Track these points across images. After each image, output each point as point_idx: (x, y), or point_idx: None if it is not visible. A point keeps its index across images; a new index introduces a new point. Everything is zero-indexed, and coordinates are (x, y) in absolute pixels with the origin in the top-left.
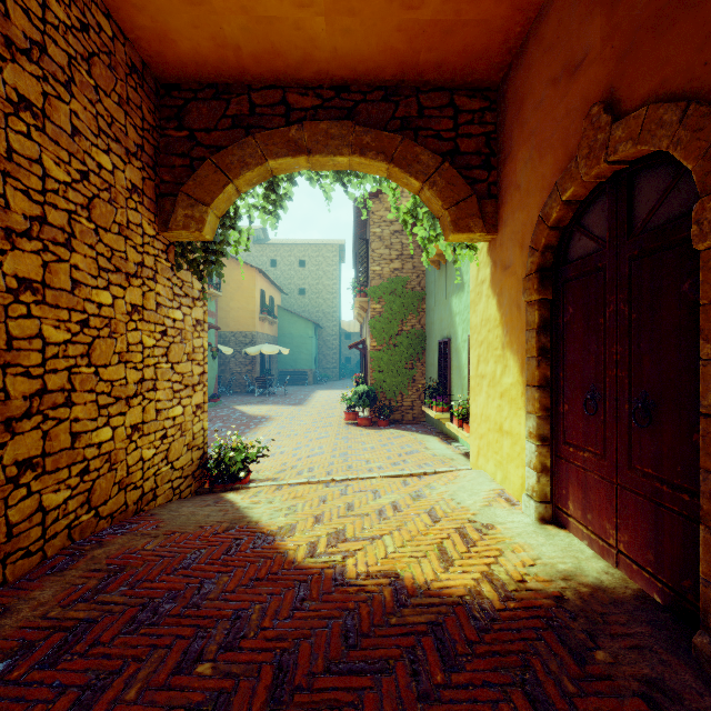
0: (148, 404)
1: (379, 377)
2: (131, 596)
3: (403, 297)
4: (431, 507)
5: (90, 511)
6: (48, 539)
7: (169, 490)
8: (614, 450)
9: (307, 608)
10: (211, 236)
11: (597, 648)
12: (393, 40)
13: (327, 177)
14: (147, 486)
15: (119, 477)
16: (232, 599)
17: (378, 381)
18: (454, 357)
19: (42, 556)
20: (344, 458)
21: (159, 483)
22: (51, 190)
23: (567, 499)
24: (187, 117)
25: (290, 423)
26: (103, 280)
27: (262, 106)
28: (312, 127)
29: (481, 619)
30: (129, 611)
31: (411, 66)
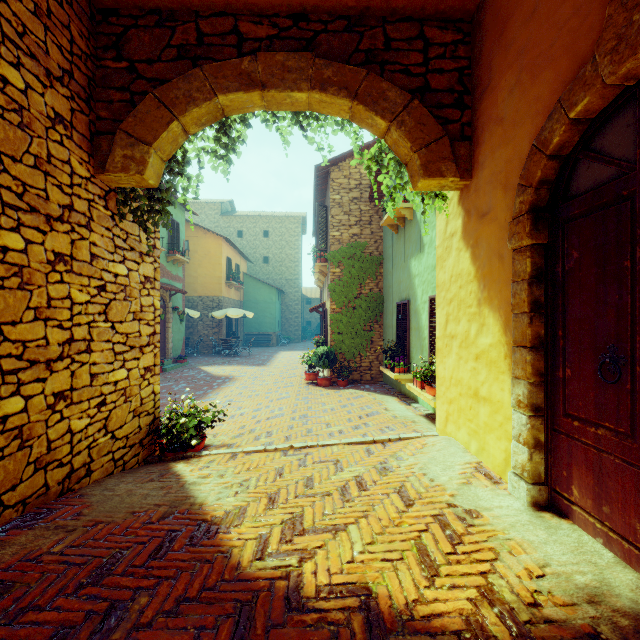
0: (79, 368)
1: (338, 338)
2: (2, 639)
3: (362, 261)
4: (401, 484)
5: None
6: None
7: (109, 462)
8: None
9: None
10: (156, 181)
11: None
12: None
13: (284, 119)
14: (77, 461)
15: (35, 454)
16: (145, 639)
17: (337, 343)
18: (413, 318)
19: None
20: (304, 420)
21: (95, 456)
22: None
23: (569, 482)
24: (126, 46)
25: (252, 383)
26: (10, 219)
27: (211, 35)
28: (267, 58)
29: None
30: None
31: None
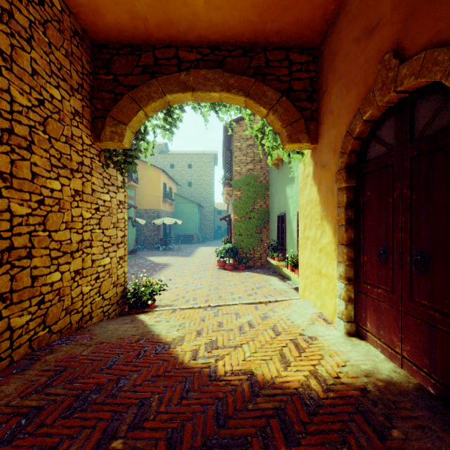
0: (86, 257)
1: (239, 238)
2: (69, 389)
3: (255, 187)
4: (274, 324)
5: (45, 329)
6: (14, 349)
7: (101, 313)
8: (400, 288)
9: (190, 397)
10: (129, 145)
11: (392, 427)
12: (249, 14)
13: (205, 106)
14: (85, 310)
15: (66, 305)
16: (139, 390)
17: (238, 241)
18: (288, 225)
19: (10, 360)
20: (217, 291)
21: (94, 309)
22: (17, 111)
23: (365, 320)
24: (112, 66)
25: (182, 268)
26: (55, 173)
27: (162, 59)
28: (195, 73)
29: (311, 405)
30: (67, 400)
31: (261, 32)
